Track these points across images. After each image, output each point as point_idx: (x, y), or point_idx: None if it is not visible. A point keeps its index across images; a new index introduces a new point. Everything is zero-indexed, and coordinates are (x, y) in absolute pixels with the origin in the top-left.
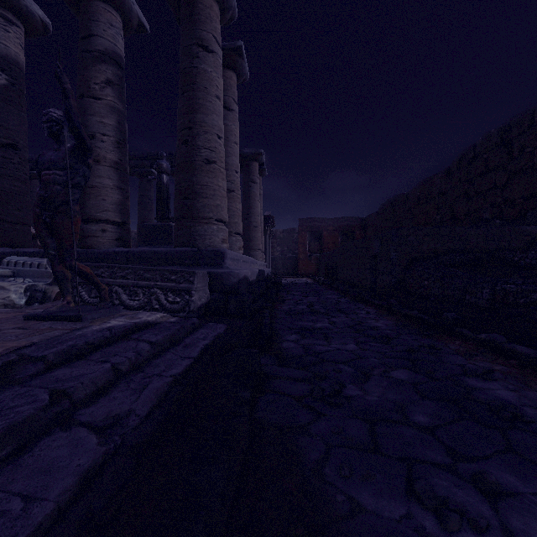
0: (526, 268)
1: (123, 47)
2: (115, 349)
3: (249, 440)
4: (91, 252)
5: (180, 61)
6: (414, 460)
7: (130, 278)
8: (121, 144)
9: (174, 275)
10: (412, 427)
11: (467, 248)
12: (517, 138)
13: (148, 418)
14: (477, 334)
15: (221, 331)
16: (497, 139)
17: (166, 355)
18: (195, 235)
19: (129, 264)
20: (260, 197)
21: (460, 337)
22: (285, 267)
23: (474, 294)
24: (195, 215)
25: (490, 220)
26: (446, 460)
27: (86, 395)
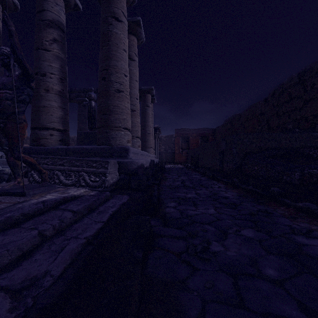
0: (317, 159)
1: (65, 18)
2: (45, 217)
3: (140, 298)
4: (43, 149)
5: (101, 27)
6: (274, 315)
7: (66, 165)
8: (63, 80)
9: (95, 163)
10: (265, 280)
11: (280, 146)
12: (309, 79)
13: (61, 277)
14: (294, 202)
15: (125, 200)
16: (296, 80)
17: (84, 220)
18: (109, 137)
19: (67, 156)
20: (152, 116)
21: (283, 204)
22: (167, 158)
23: (289, 176)
24: (109, 125)
25: (292, 129)
26: (300, 315)
27: (10, 260)
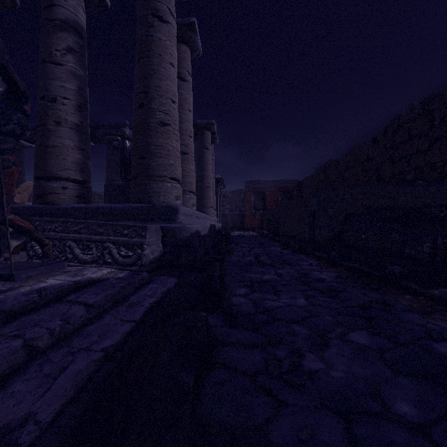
0: None
1: (84, 18)
2: (39, 316)
3: None
4: (51, 208)
5: (137, 30)
6: None
7: (83, 233)
8: (82, 108)
9: (127, 230)
10: (398, 424)
11: (397, 205)
12: (438, 109)
13: (54, 424)
14: (425, 288)
15: (171, 285)
16: (419, 110)
17: (104, 318)
18: (150, 192)
19: (87, 219)
20: (212, 162)
21: (408, 291)
22: (234, 222)
23: (414, 248)
24: (150, 173)
25: (413, 181)
26: None
27: None
